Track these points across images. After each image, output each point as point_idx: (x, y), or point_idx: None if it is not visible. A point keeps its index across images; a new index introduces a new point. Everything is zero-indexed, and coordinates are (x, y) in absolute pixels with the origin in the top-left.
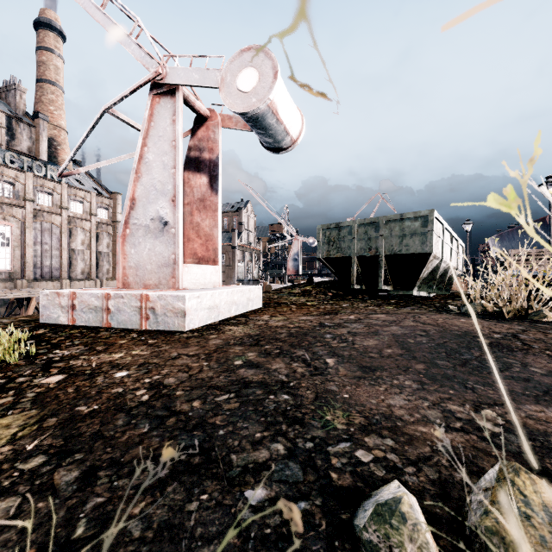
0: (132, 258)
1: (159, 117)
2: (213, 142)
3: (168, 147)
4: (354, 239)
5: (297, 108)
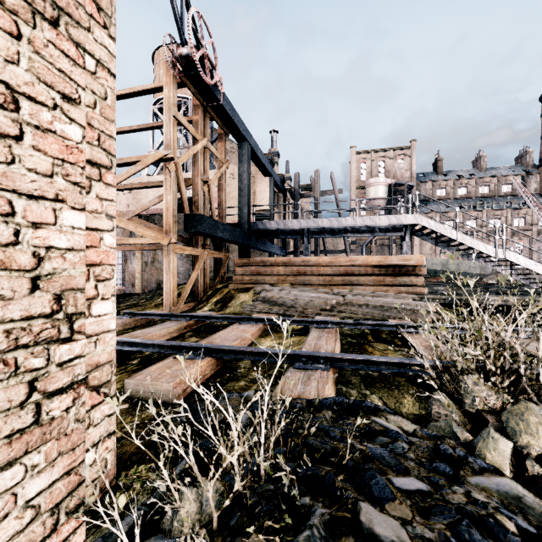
0: None
1: None
2: None
3: None
4: None
5: None
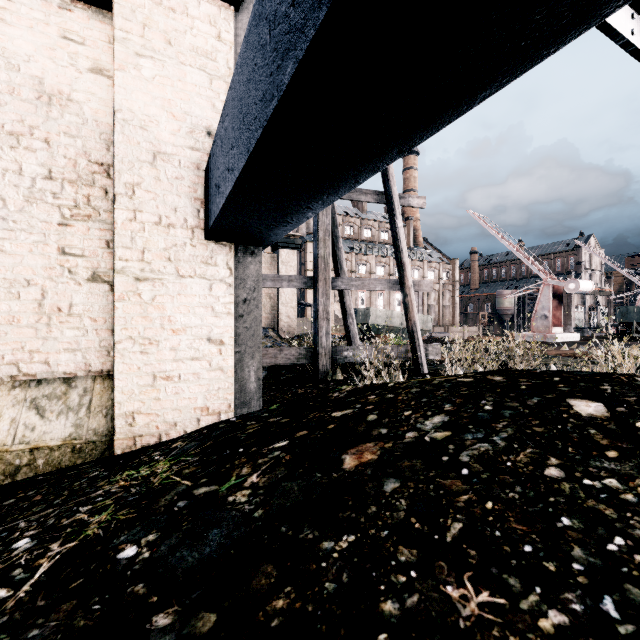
0: (535, 325)
1: (544, 290)
2: (560, 290)
3: (547, 298)
4: (633, 314)
5: (590, 283)
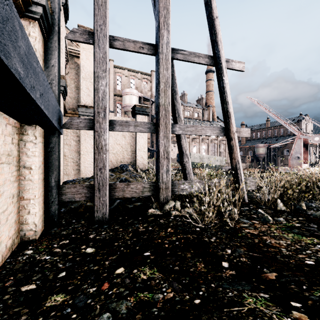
0: (291, 163)
1: (297, 142)
2: (307, 141)
3: (299, 146)
4: None
5: None
